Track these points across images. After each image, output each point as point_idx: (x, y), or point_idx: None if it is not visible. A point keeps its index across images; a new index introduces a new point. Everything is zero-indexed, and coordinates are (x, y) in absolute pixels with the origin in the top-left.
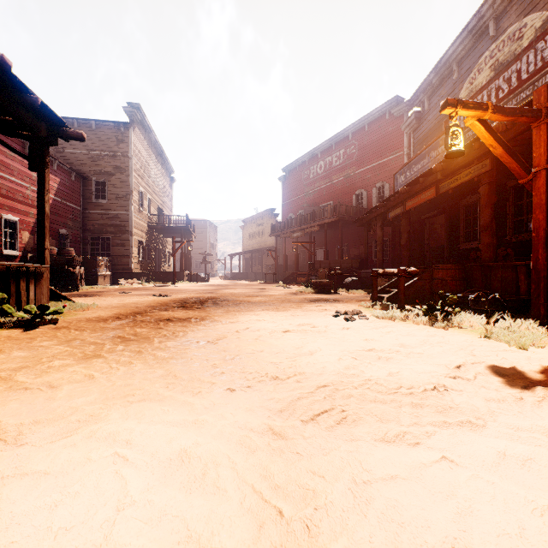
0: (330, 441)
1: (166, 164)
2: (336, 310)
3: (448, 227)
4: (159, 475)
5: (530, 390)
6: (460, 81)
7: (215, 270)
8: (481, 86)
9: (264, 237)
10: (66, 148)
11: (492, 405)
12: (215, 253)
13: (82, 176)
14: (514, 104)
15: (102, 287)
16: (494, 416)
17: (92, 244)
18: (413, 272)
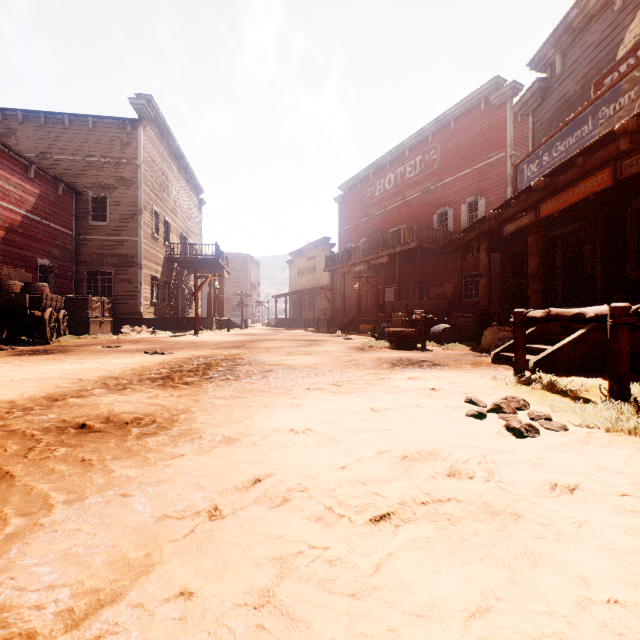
0: None
1: (193, 182)
2: (466, 396)
3: (602, 246)
4: None
5: None
6: (627, 11)
7: (257, 315)
8: None
9: (316, 274)
10: (54, 153)
11: None
12: (257, 295)
13: (74, 190)
14: None
15: (93, 337)
16: None
17: (89, 280)
18: None
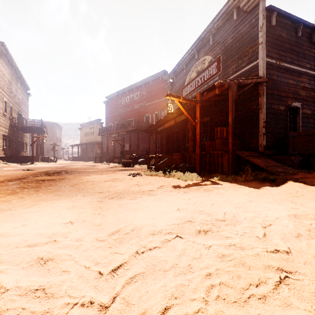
0: (115, 201)
1: (24, 84)
2: (129, 173)
3: (182, 136)
4: (67, 209)
5: (175, 189)
6: (186, 73)
7: (60, 154)
8: (193, 78)
9: (94, 135)
10: None
11: (163, 192)
12: (60, 144)
13: None
14: (202, 89)
15: None
16: (161, 193)
17: None
18: (160, 156)
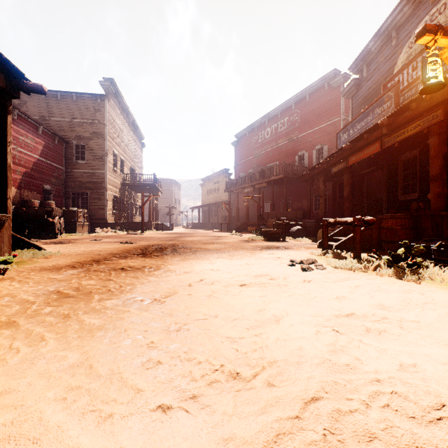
0: None
1: (137, 132)
2: (290, 259)
3: (386, 181)
4: None
5: None
6: (398, 47)
7: (179, 220)
8: (421, 49)
9: (219, 193)
10: (51, 117)
11: None
12: (179, 207)
13: (64, 140)
14: None
15: (80, 235)
16: None
17: (73, 198)
18: (370, 221)
